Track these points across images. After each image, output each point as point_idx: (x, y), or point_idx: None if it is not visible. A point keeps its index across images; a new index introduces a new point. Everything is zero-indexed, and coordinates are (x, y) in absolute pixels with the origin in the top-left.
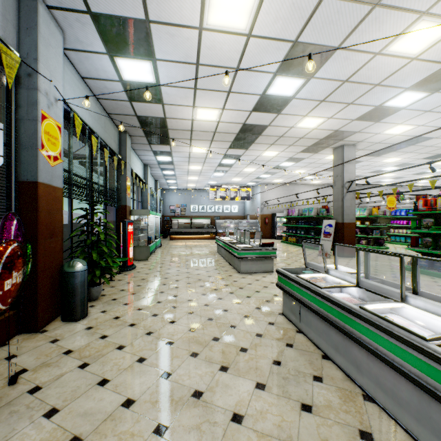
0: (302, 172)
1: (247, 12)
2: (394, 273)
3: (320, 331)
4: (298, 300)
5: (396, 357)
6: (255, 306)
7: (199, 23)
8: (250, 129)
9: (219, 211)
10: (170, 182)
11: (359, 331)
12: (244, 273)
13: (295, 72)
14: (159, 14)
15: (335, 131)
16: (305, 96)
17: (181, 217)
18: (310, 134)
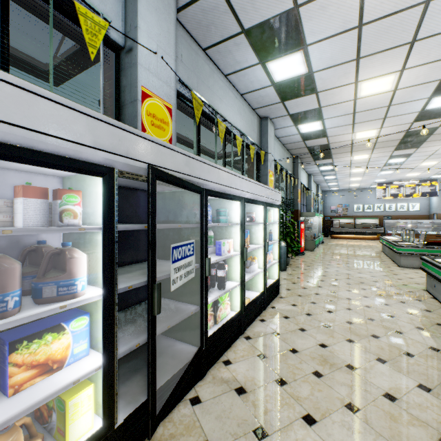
0: None
1: (389, 83)
2: None
3: None
4: (430, 275)
5: None
6: (403, 283)
7: (353, 98)
8: (416, 133)
9: (390, 210)
10: (331, 185)
11: None
12: (404, 267)
13: None
14: (327, 103)
15: None
16: None
17: (342, 217)
18: None
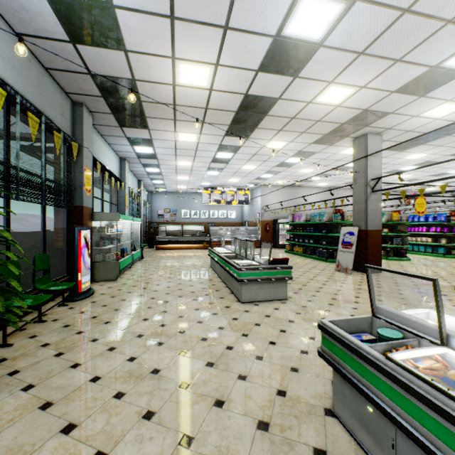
0: (310, 171)
1: None
2: (449, 298)
3: None
4: (400, 427)
5: None
6: (276, 386)
7: None
8: (253, 105)
9: (214, 217)
10: (157, 183)
11: None
12: (247, 303)
13: None
14: None
15: (364, 112)
16: (339, 41)
17: (171, 223)
18: (330, 114)
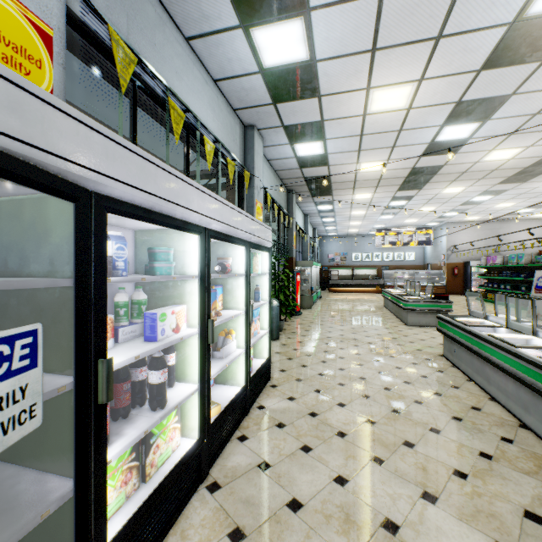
0: (510, 205)
1: (405, 97)
2: None
3: (468, 362)
4: (451, 338)
5: (502, 362)
6: (417, 348)
7: (363, 112)
8: (421, 171)
9: (388, 260)
10: (329, 229)
11: (486, 352)
12: (411, 326)
13: (465, 120)
14: (331, 115)
15: None
16: (485, 134)
17: (341, 267)
18: (506, 164)
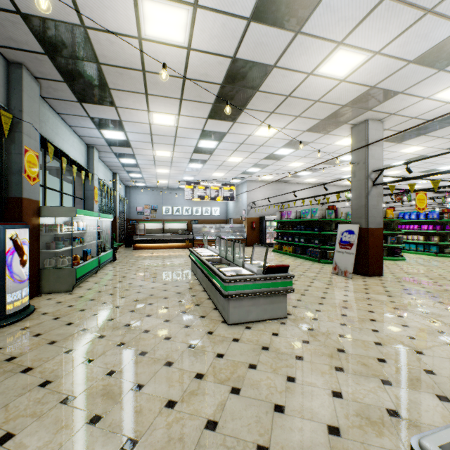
0: (299, 165)
1: None
2: None
3: None
4: None
5: None
6: None
7: None
8: (243, 75)
9: (197, 214)
10: (135, 177)
11: None
12: (235, 325)
13: None
14: None
15: (370, 90)
16: None
17: (151, 221)
18: (332, 92)
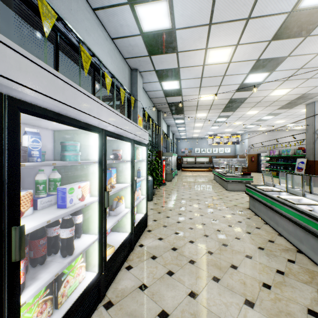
0: (283, 122)
1: (227, 55)
2: None
3: (264, 212)
4: (254, 198)
5: (286, 213)
6: (234, 204)
7: (203, 63)
8: (235, 101)
9: (215, 152)
10: (181, 134)
11: (276, 207)
12: (230, 191)
13: (261, 71)
14: (184, 64)
15: (303, 94)
16: (271, 80)
17: (188, 156)
18: (282, 98)
